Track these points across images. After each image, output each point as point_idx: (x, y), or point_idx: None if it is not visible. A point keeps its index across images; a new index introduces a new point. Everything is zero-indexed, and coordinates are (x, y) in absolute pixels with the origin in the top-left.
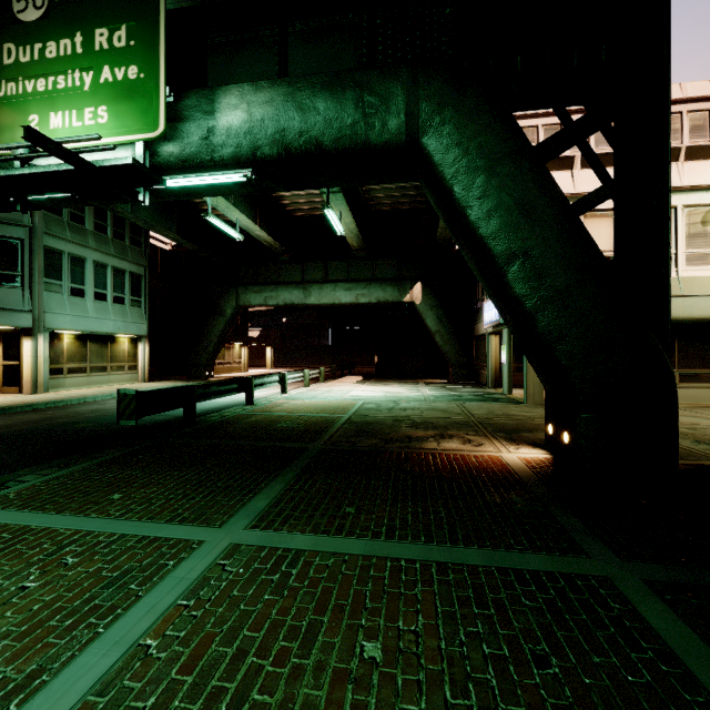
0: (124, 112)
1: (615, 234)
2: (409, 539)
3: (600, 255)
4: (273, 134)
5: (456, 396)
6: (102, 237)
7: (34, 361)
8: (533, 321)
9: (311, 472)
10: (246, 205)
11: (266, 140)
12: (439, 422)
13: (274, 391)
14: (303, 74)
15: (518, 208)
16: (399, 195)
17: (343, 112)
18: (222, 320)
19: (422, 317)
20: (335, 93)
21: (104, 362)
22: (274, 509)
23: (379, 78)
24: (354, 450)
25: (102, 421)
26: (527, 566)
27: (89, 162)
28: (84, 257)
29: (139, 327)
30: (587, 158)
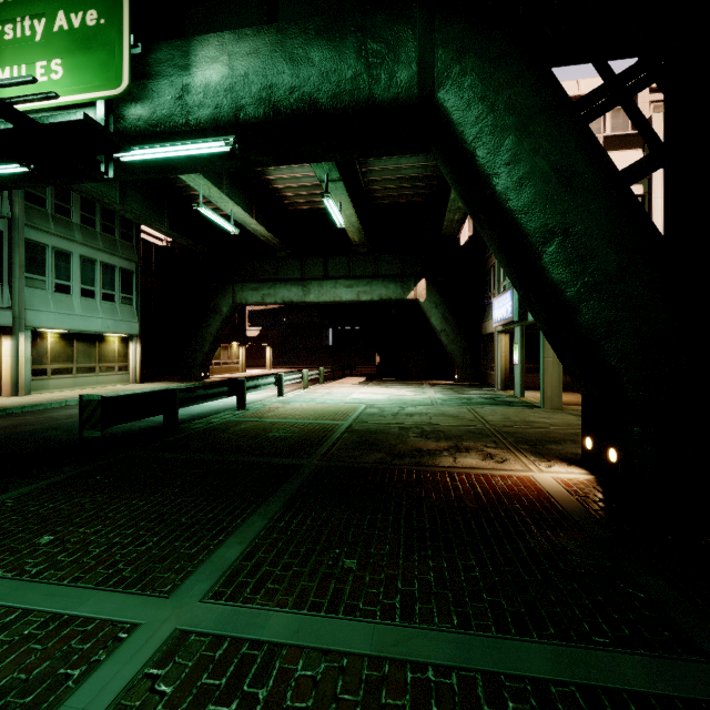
0: (82, 66)
1: (666, 211)
2: (436, 622)
3: (659, 232)
4: (259, 91)
5: (465, 399)
6: (90, 231)
7: (14, 361)
8: (574, 313)
9: (302, 500)
10: (242, 197)
11: (251, 98)
12: (452, 430)
13: (271, 393)
14: (294, 20)
15: (556, 174)
16: (403, 187)
17: (342, 63)
18: (218, 318)
19: (426, 316)
20: (333, 40)
21: (92, 362)
22: (248, 563)
23: (386, 20)
24: (355, 469)
25: (76, 428)
26: (624, 682)
27: (29, 118)
28: (70, 252)
29: (130, 326)
30: (633, 120)
